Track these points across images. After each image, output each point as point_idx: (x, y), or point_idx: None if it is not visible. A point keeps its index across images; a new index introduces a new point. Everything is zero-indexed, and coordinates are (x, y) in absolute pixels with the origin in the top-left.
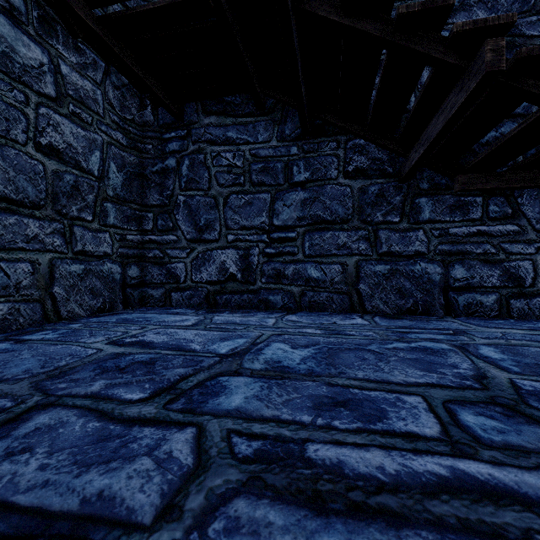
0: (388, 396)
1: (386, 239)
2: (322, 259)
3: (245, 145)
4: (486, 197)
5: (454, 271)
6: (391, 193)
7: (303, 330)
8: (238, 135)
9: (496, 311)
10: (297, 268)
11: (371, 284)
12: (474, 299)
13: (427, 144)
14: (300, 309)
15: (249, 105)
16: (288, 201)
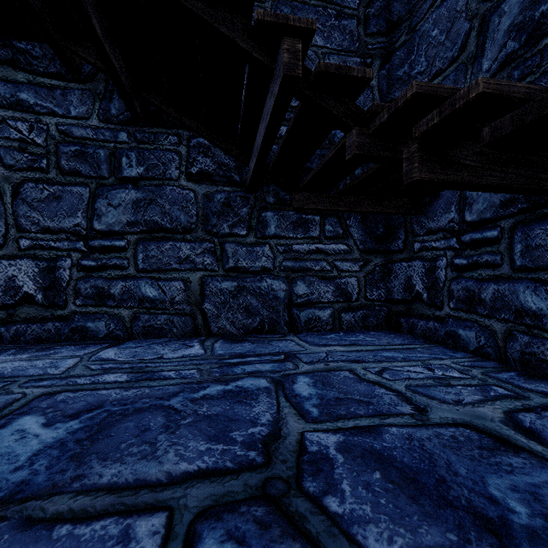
0: (112, 531)
1: (233, 253)
2: (160, 274)
3: (49, 116)
4: (323, 217)
5: (297, 287)
6: (239, 204)
7: (102, 377)
8: (37, 100)
9: (331, 325)
10: (127, 286)
11: (217, 303)
12: (314, 315)
13: (257, 154)
14: (132, 336)
15: (56, 62)
16: (115, 200)
